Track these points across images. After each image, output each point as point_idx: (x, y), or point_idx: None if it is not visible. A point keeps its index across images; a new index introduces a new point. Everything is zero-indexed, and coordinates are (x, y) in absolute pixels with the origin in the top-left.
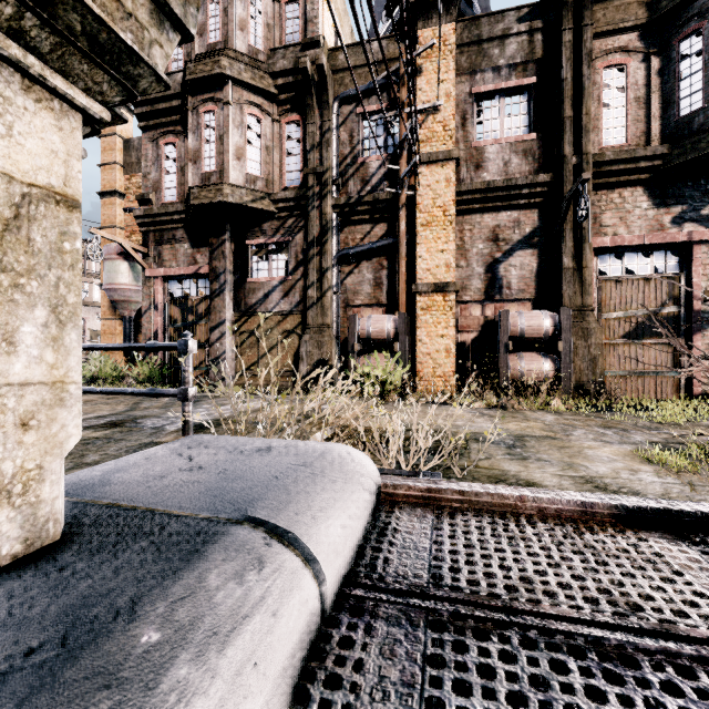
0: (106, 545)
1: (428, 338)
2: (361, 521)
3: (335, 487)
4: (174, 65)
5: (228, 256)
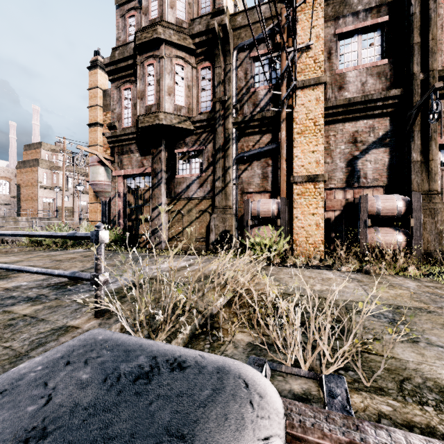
0: None
1: (302, 215)
2: None
3: None
4: (130, 38)
5: (163, 161)
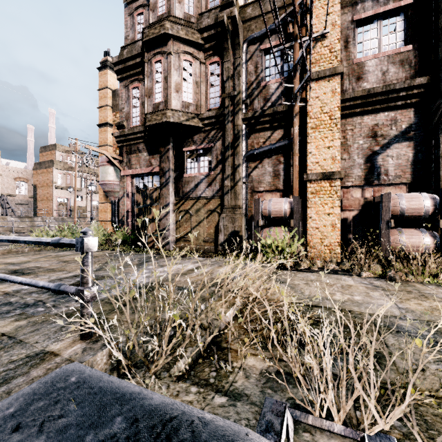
0: None
1: (316, 215)
2: None
3: None
4: (138, 36)
5: (171, 159)
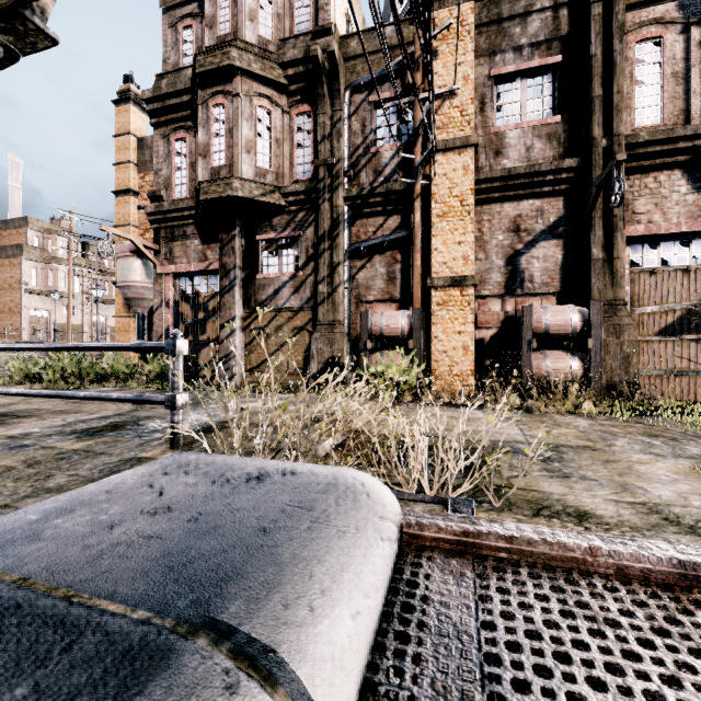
0: None
1: (444, 335)
2: (380, 591)
3: (343, 545)
4: (185, 61)
5: (238, 252)
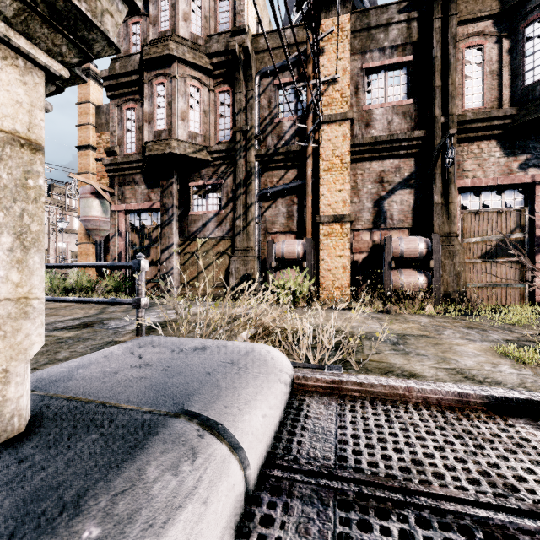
0: (62, 437)
1: (329, 258)
2: (279, 409)
3: (257, 382)
4: (134, 49)
5: (175, 195)
